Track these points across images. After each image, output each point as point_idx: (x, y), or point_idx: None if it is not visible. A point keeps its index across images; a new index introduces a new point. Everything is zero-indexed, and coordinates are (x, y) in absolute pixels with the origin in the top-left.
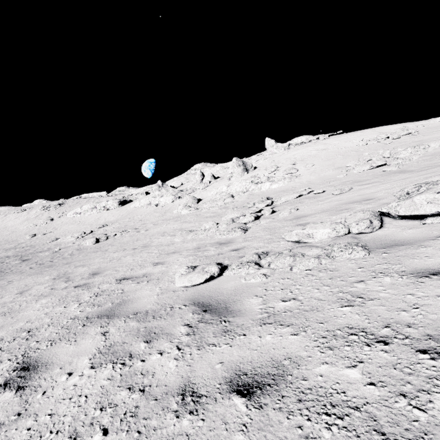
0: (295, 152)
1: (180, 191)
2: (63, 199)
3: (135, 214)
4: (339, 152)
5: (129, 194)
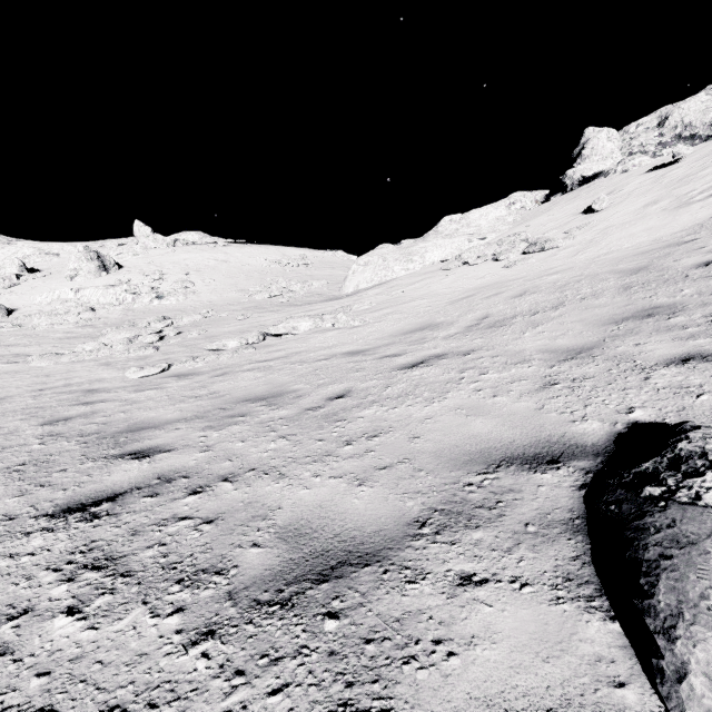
0: (187, 255)
1: None
2: None
3: None
4: (242, 269)
5: None
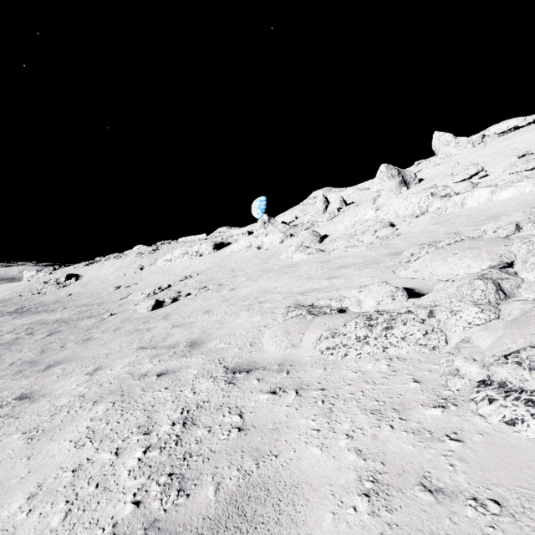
0: (507, 142)
1: (293, 226)
2: (159, 244)
3: (228, 261)
4: None
5: (229, 236)
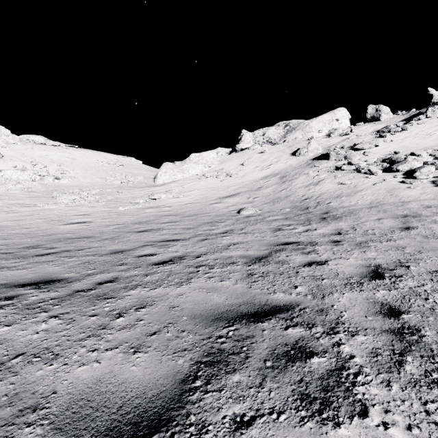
0: (45, 152)
1: None
2: None
3: None
4: (90, 165)
5: None
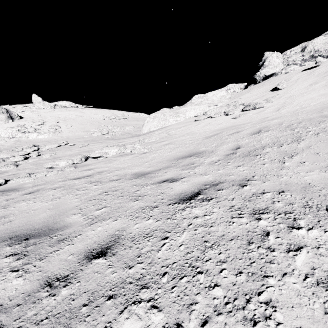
0: (60, 112)
1: None
2: None
3: None
4: (89, 120)
5: None
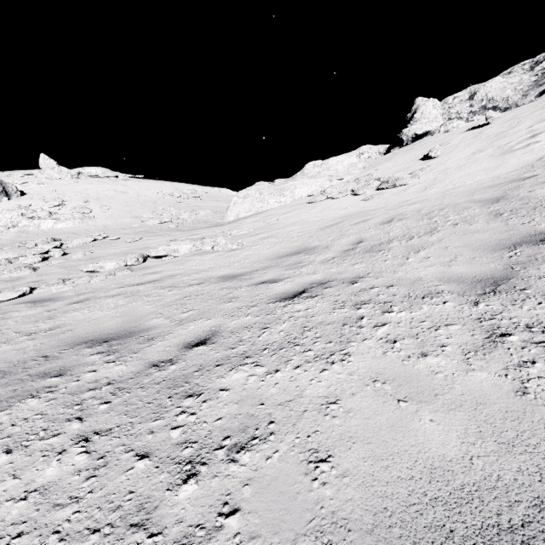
0: (89, 186)
1: None
2: None
3: None
4: (138, 199)
5: None
